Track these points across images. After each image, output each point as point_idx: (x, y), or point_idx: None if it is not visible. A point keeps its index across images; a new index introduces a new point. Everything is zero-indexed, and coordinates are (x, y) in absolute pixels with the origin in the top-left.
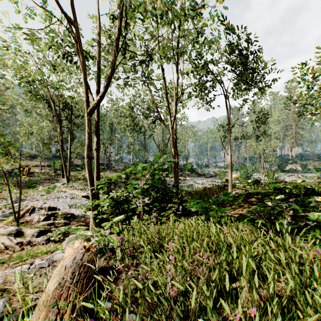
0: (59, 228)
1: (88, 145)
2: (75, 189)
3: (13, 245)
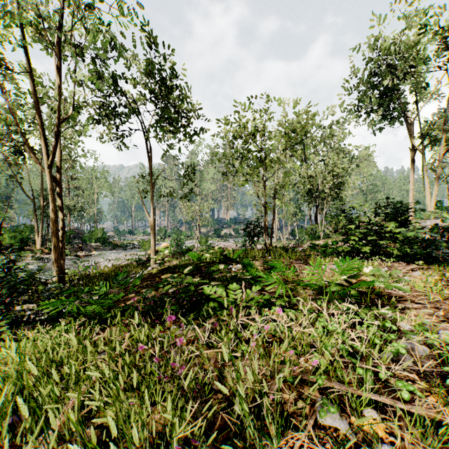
0: None
1: None
2: None
3: None
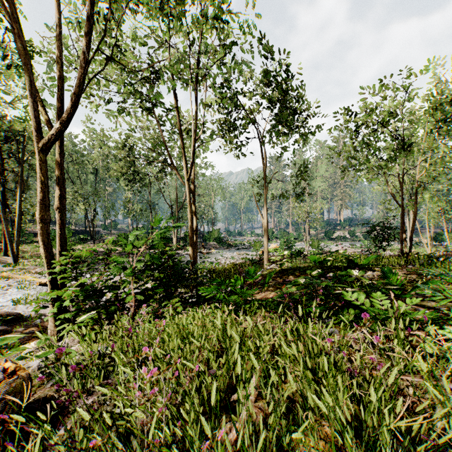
0: None
1: (43, 202)
2: (29, 273)
3: None
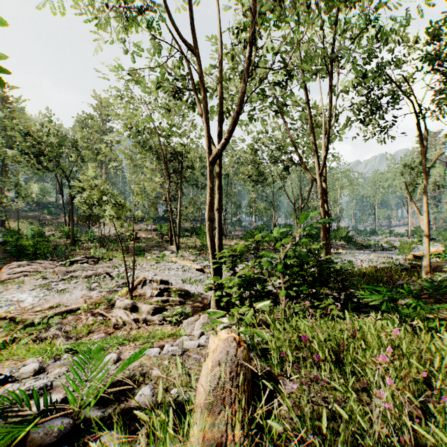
0: (174, 307)
1: (209, 204)
2: (186, 259)
3: (130, 320)
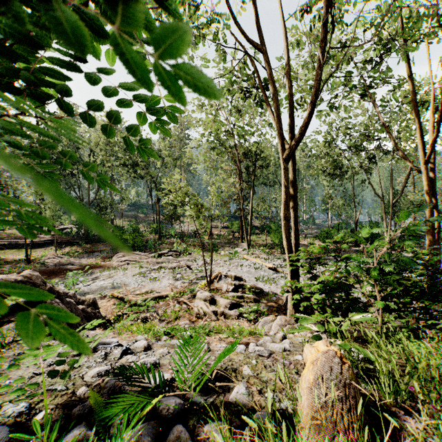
0: (249, 304)
1: (287, 203)
2: (257, 257)
3: (209, 312)
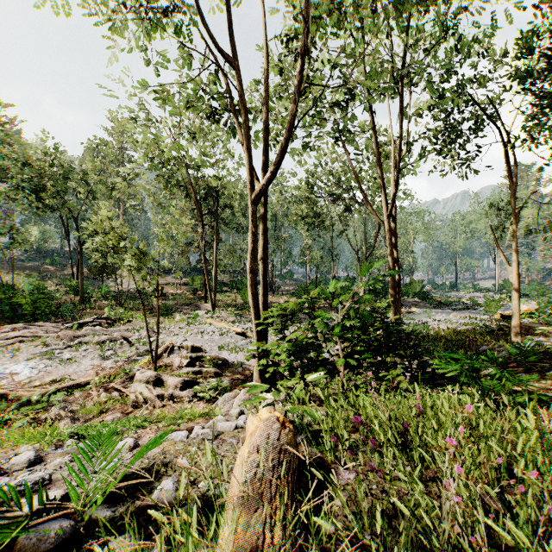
0: (209, 380)
1: (251, 253)
2: (224, 321)
3: (153, 397)
